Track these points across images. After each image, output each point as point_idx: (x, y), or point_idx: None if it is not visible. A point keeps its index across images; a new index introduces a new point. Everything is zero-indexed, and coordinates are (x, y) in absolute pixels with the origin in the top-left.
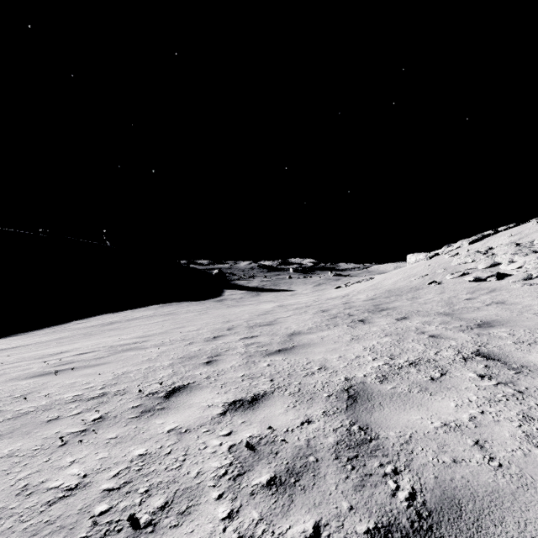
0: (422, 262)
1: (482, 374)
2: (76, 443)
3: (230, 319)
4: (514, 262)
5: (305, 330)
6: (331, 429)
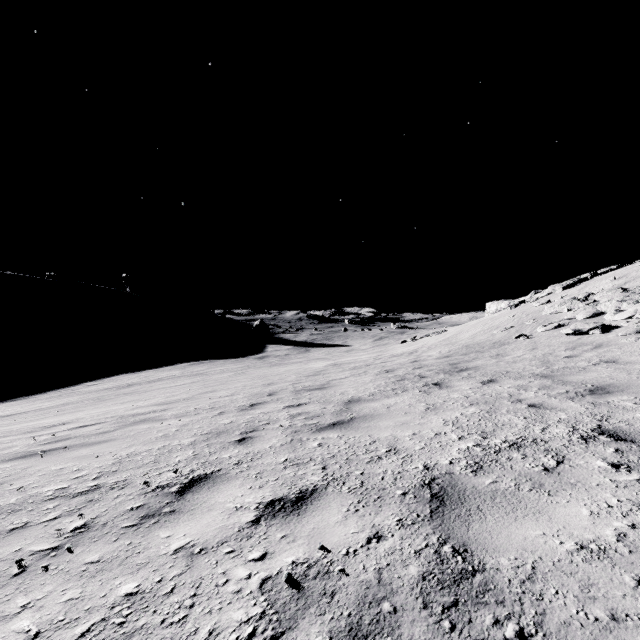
0: (505, 312)
1: (615, 463)
2: (39, 570)
3: (273, 380)
4: (621, 311)
5: (366, 396)
6: (412, 550)
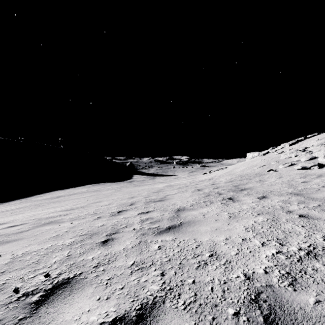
0: (258, 157)
1: None
2: None
3: (134, 195)
4: None
5: (188, 207)
6: None
